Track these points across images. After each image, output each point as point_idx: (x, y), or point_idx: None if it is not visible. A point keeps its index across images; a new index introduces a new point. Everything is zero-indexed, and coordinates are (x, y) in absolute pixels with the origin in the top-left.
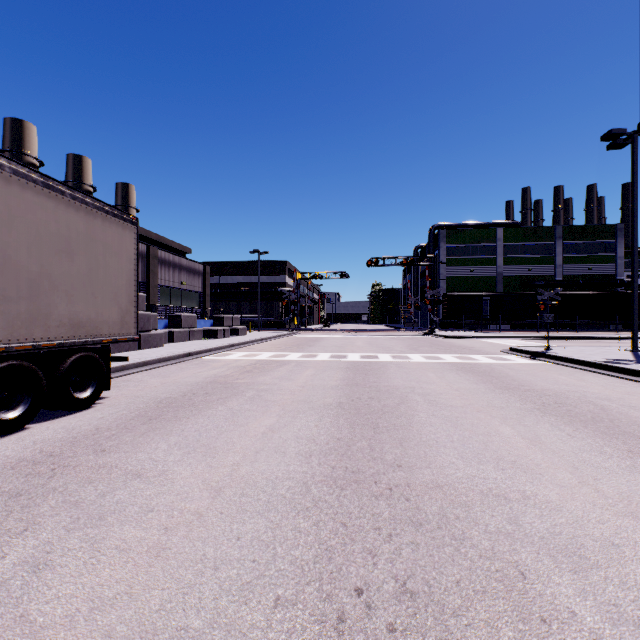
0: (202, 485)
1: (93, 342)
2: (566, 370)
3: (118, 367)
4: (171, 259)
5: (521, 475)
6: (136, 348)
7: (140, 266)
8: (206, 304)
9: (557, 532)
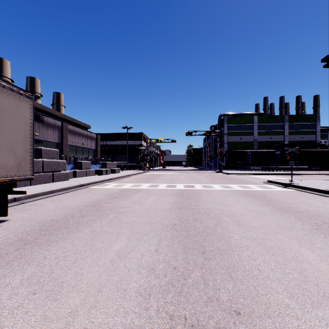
0: None
1: None
2: (309, 195)
3: (30, 195)
4: (76, 130)
5: None
6: (51, 181)
7: (57, 134)
8: (97, 156)
9: None
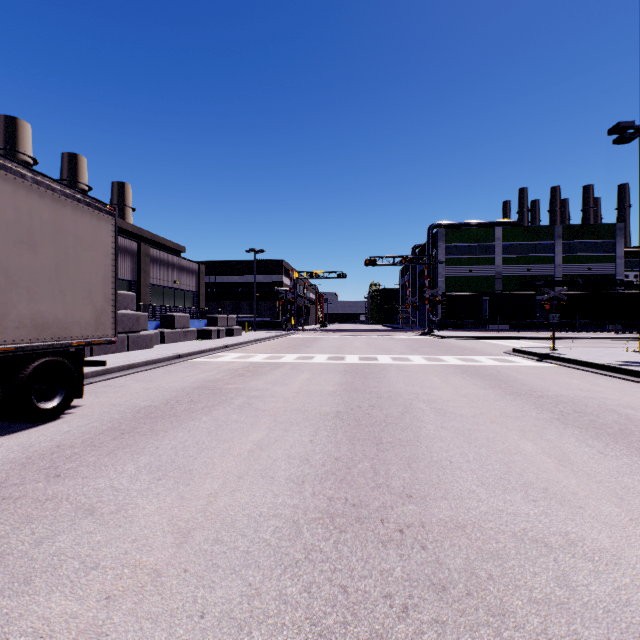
0: (167, 526)
1: (61, 345)
2: (576, 373)
3: (100, 371)
4: (164, 257)
5: (558, 509)
6: (124, 350)
7: (131, 264)
8: (200, 304)
9: (625, 601)
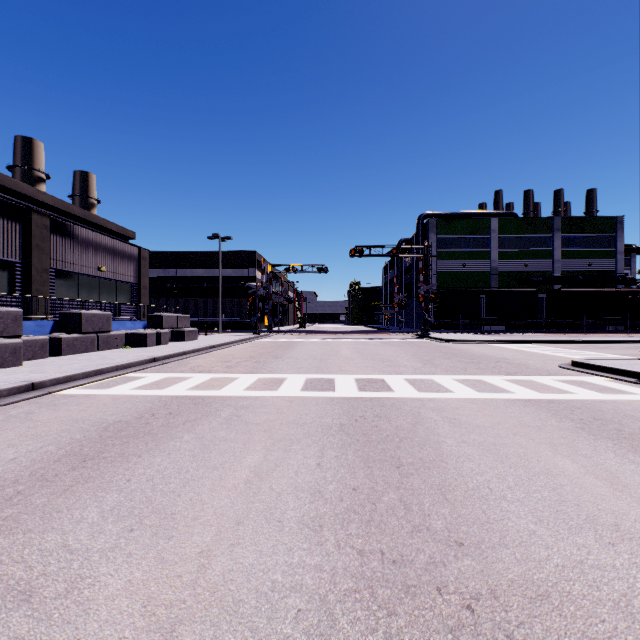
0: None
1: None
2: None
3: None
4: (79, 233)
5: None
6: None
7: (13, 237)
8: (142, 299)
9: None
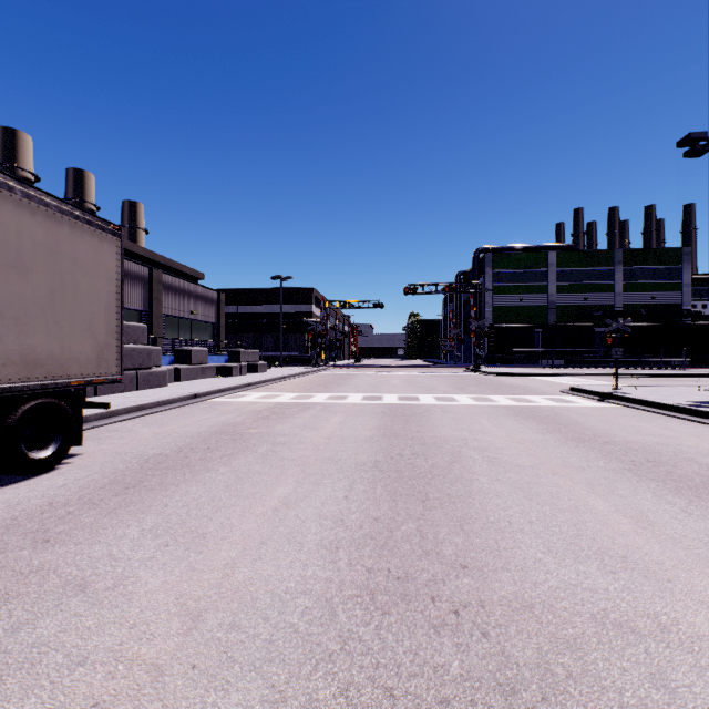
0: (174, 606)
1: (56, 385)
2: (644, 415)
3: (104, 413)
4: (179, 285)
5: (642, 583)
6: (133, 388)
7: (142, 292)
8: (220, 337)
9: None
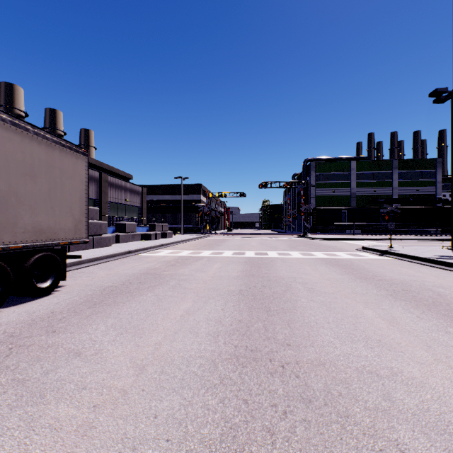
0: (129, 363)
1: (52, 244)
2: (406, 264)
3: (75, 262)
4: (118, 183)
5: (387, 353)
6: (91, 247)
7: (95, 188)
8: (143, 215)
9: (426, 408)
